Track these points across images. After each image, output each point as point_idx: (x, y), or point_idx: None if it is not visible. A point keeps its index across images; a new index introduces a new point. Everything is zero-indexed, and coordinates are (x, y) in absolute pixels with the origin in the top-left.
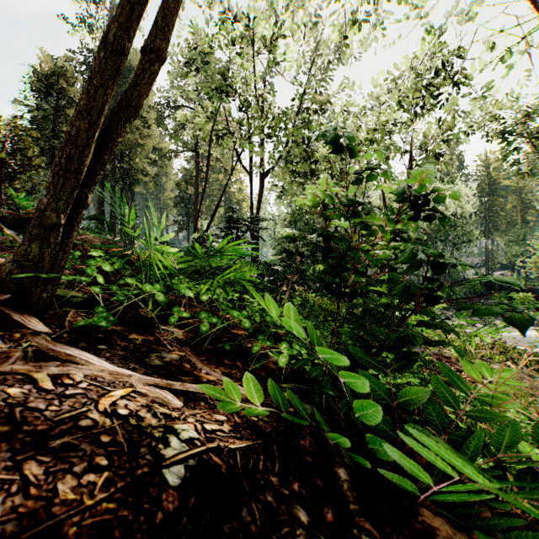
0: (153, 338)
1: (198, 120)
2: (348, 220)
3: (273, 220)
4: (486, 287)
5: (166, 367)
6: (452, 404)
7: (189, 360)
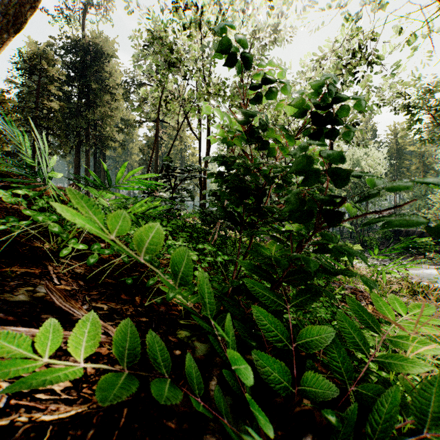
0: (40, 271)
1: (156, 93)
2: (249, 142)
3: (208, 170)
4: (395, 234)
5: (30, 303)
6: (361, 347)
7: (73, 295)
